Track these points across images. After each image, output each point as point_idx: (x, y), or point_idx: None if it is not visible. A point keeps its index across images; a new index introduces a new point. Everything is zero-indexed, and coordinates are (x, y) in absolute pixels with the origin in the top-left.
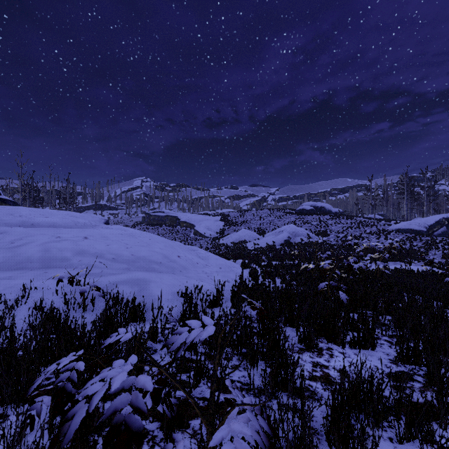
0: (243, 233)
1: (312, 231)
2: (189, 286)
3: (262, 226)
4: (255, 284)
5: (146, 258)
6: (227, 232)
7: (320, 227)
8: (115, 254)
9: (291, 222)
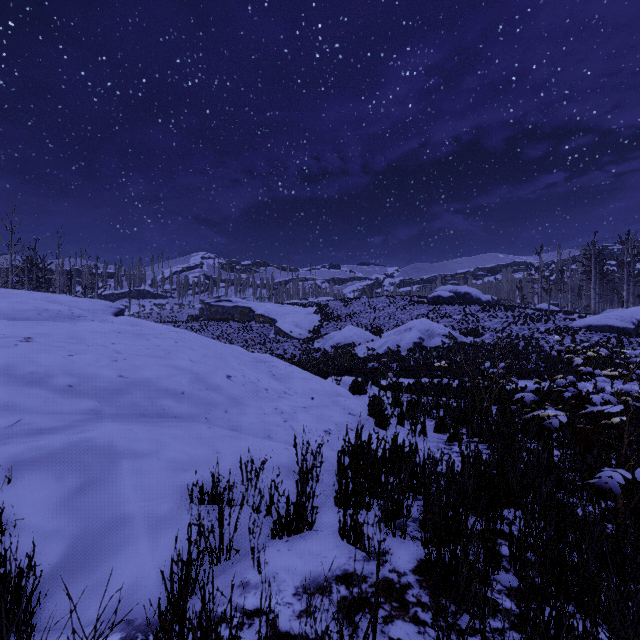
0: (350, 333)
1: (455, 329)
2: (230, 460)
3: (378, 321)
4: (392, 448)
5: (153, 383)
6: (325, 331)
7: (468, 323)
8: (79, 375)
9: (421, 315)
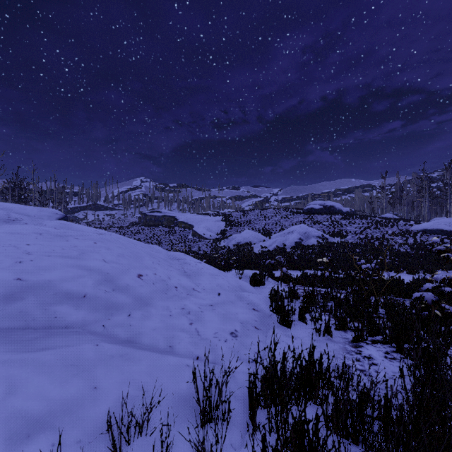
0: (247, 235)
1: (325, 232)
2: (109, 400)
3: (268, 226)
4: (311, 369)
5: (53, 286)
6: (229, 233)
7: (334, 228)
8: None
9: (299, 222)
